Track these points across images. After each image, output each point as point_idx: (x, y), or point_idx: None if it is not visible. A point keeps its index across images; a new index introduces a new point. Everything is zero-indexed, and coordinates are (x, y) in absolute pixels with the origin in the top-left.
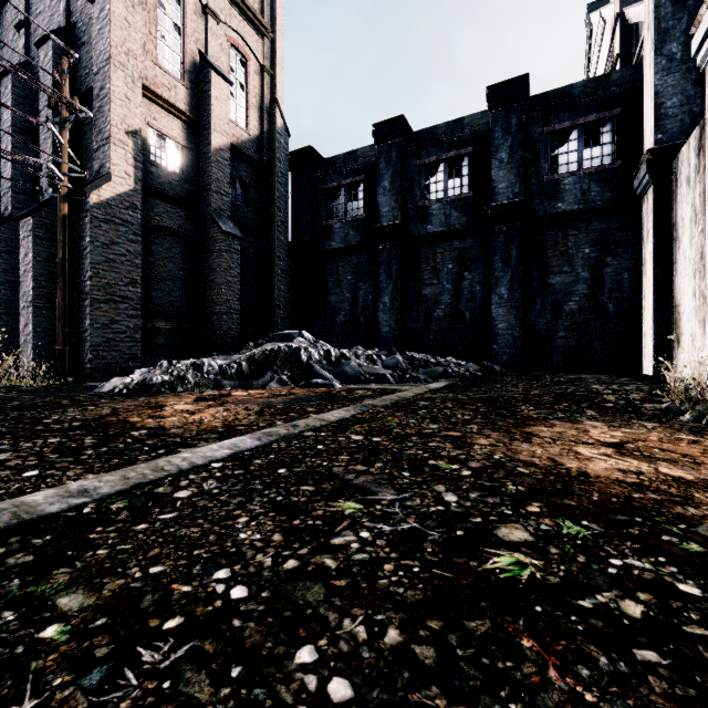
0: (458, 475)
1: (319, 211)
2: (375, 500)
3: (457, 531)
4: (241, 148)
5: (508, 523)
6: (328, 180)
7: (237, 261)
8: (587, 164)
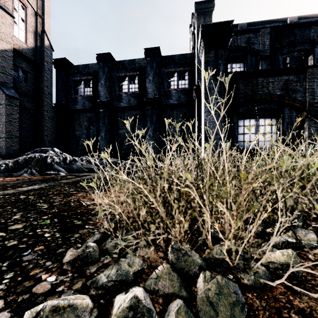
0: (39, 208)
1: (70, 90)
2: None
3: None
4: (22, 52)
5: (22, 223)
6: (75, 76)
7: (16, 111)
8: (180, 86)
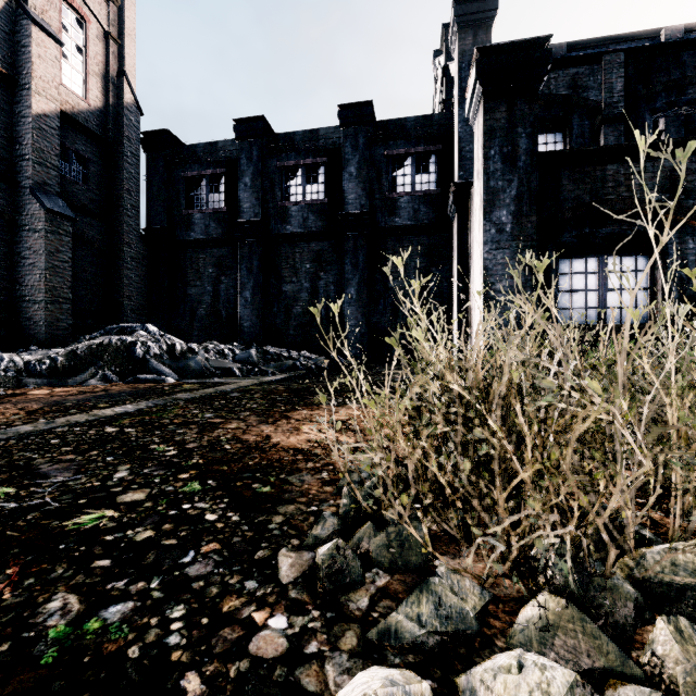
0: (161, 455)
1: (177, 199)
2: (38, 484)
3: (82, 500)
4: (78, 118)
5: (141, 489)
6: (187, 168)
7: (68, 244)
8: (418, 187)
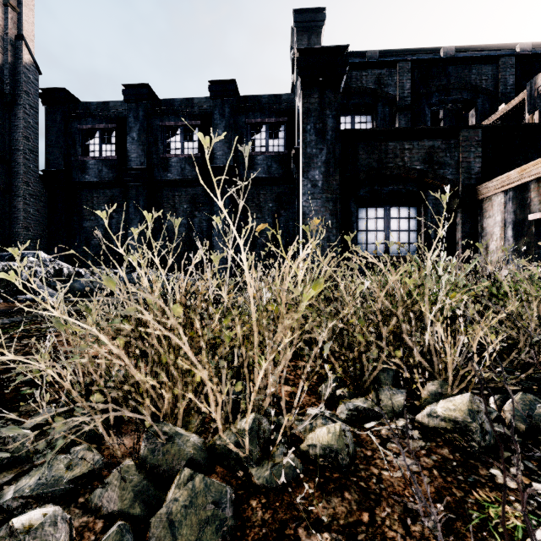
0: None
1: (74, 147)
2: None
3: None
4: None
5: None
6: (82, 122)
7: None
8: (271, 149)
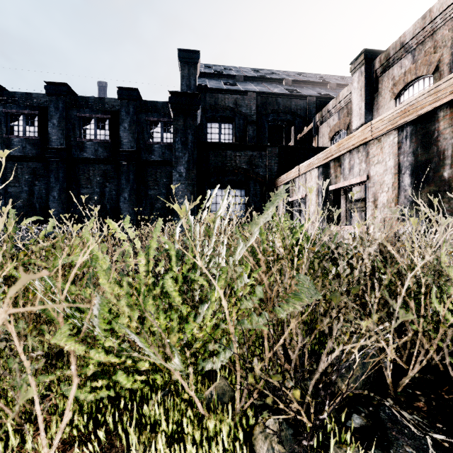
0: None
1: None
2: None
3: None
4: None
5: None
6: (7, 106)
7: None
8: (165, 140)
